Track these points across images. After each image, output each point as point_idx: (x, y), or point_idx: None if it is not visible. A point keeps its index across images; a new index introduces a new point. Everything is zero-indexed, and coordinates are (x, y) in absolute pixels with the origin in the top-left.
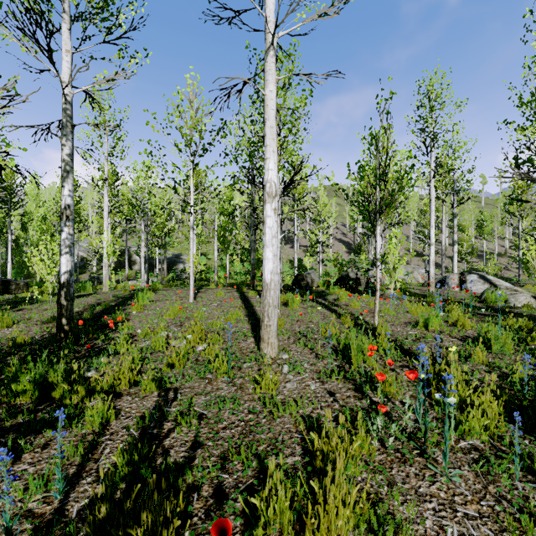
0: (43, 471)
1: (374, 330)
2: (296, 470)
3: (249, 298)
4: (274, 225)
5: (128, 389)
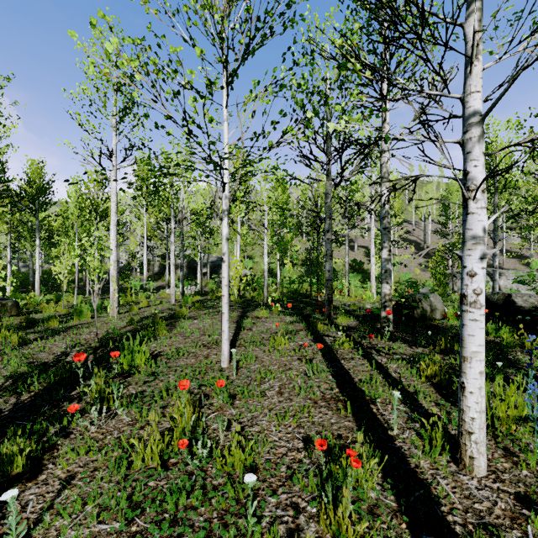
0: None
1: None
2: None
3: (342, 358)
4: None
5: None
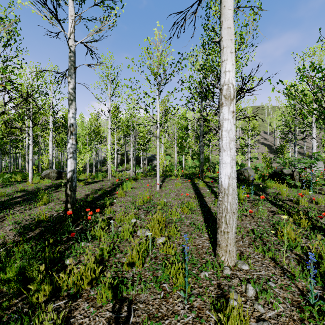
0: None
1: None
2: None
3: (200, 189)
4: (231, 128)
5: (89, 289)
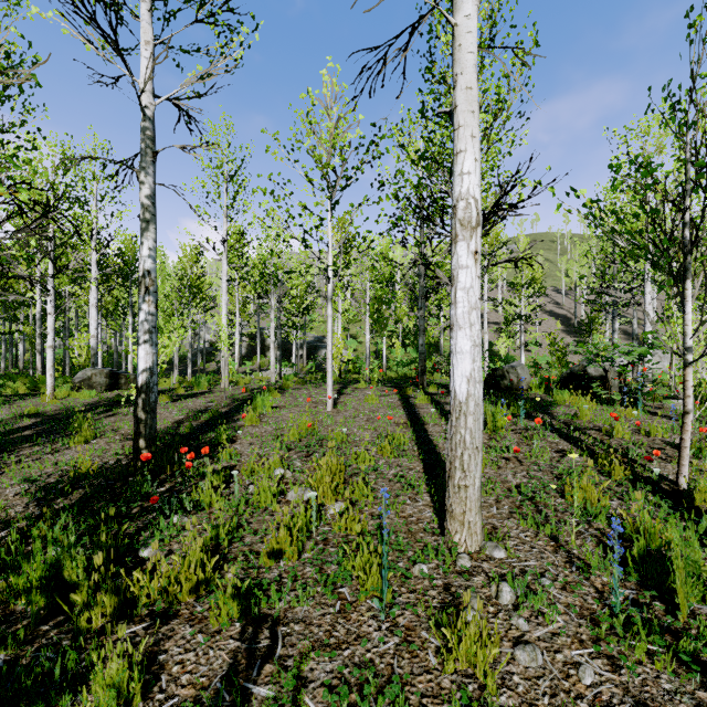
0: None
1: (688, 498)
2: None
3: (418, 408)
4: (474, 285)
5: (193, 602)
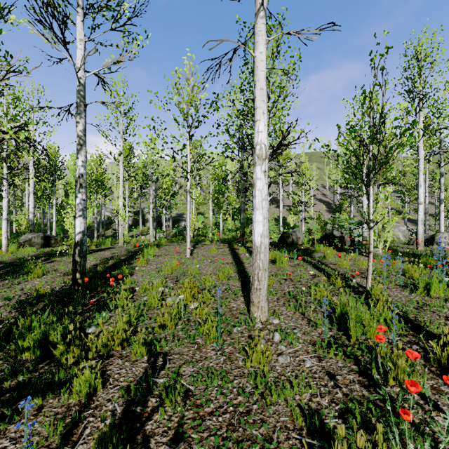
0: None
1: (369, 294)
2: None
3: (239, 255)
4: (264, 188)
5: (121, 350)
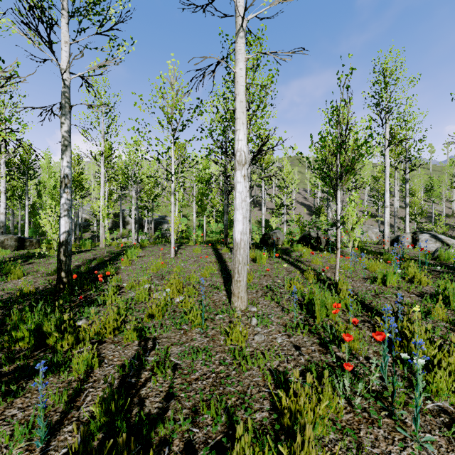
0: (30, 417)
1: (335, 285)
2: (263, 427)
3: (223, 254)
4: (243, 190)
5: (113, 337)
